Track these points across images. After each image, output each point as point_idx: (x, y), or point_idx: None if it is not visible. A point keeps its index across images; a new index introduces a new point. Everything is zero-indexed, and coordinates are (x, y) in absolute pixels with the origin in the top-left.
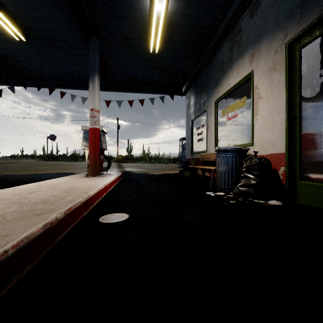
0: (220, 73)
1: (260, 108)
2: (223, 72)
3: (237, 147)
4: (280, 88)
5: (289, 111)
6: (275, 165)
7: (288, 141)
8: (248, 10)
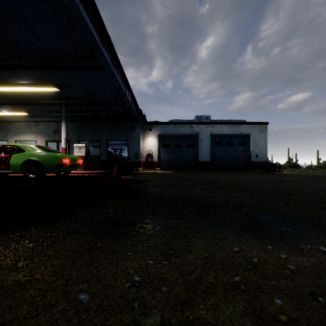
0: (19, 131)
1: None
2: (21, 132)
3: None
4: None
5: None
6: None
7: None
8: (34, 123)
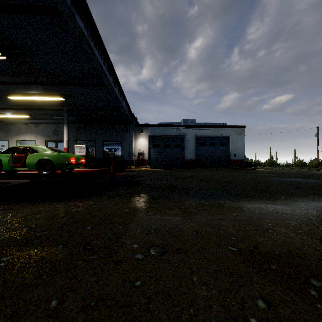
0: (19, 132)
1: None
2: (22, 133)
3: None
4: None
5: None
6: None
7: None
8: (34, 124)
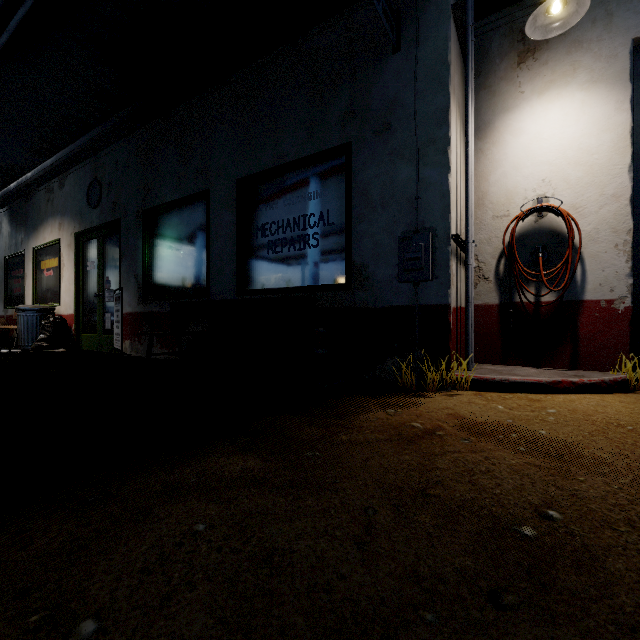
0: (38, 218)
1: (65, 274)
2: (41, 220)
3: (39, 307)
4: (73, 264)
5: (77, 283)
6: (71, 323)
7: (76, 305)
8: (58, 179)
